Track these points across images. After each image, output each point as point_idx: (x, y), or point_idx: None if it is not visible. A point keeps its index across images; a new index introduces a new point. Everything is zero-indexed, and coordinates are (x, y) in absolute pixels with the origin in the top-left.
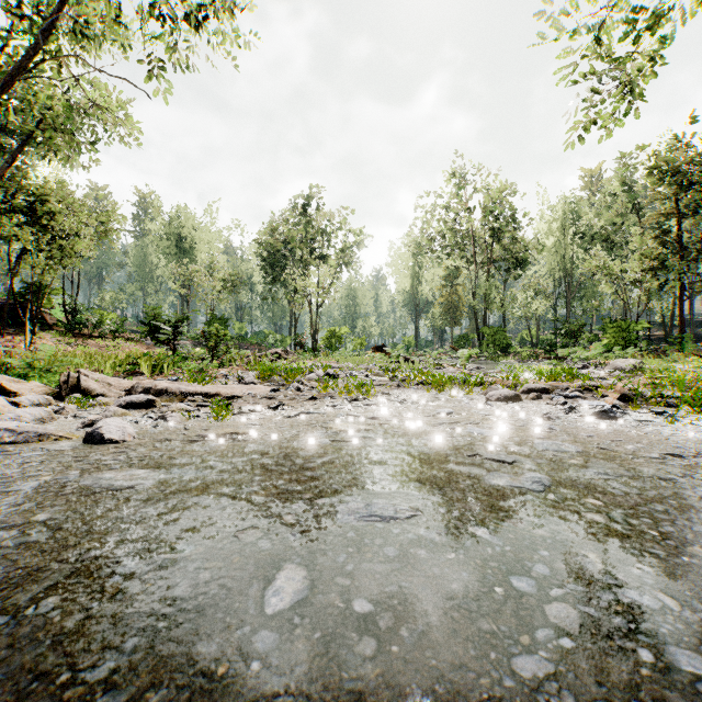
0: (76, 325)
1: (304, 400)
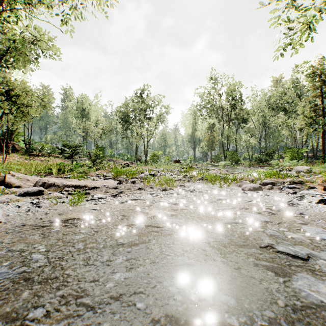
0: (30, 150)
1: (134, 190)
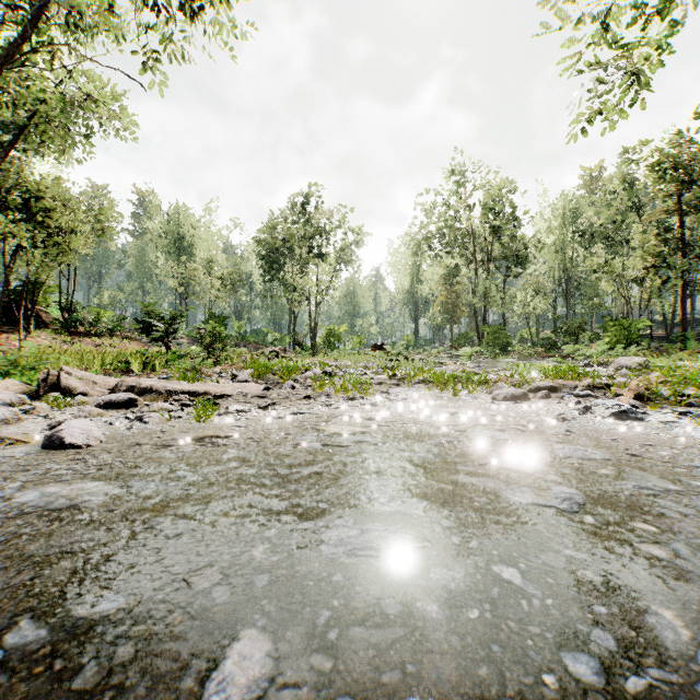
0: (72, 323)
1: (297, 399)
